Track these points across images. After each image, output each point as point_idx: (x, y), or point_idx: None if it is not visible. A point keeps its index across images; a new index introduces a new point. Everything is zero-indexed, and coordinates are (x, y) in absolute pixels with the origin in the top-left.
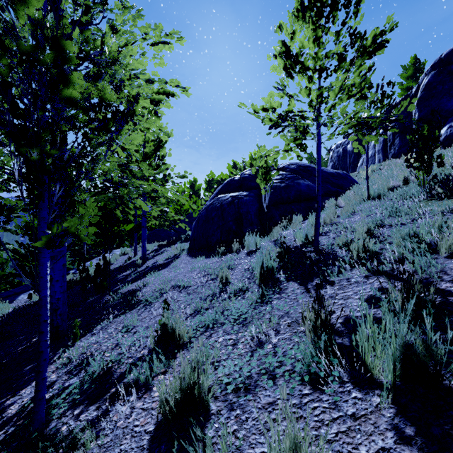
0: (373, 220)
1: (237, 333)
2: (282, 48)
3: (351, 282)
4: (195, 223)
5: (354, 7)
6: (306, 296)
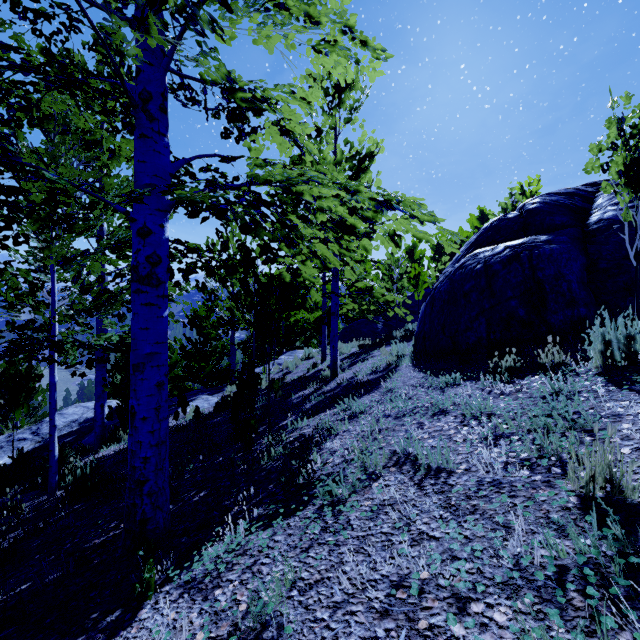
0: None
1: None
2: None
3: None
4: (426, 306)
5: None
6: None
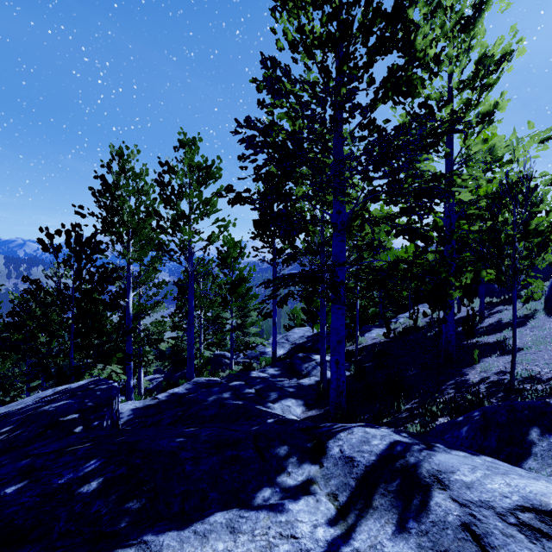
0: None
1: None
2: None
3: None
4: None
5: None
6: None
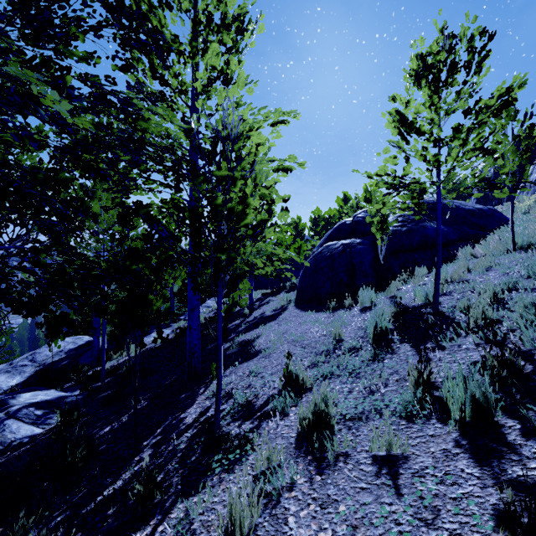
0: (507, 281)
1: (351, 384)
2: (395, 117)
3: (461, 348)
4: (303, 272)
5: (475, 66)
6: (416, 358)
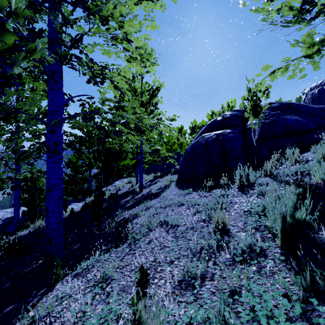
0: None
1: None
2: None
3: None
4: (182, 158)
5: None
6: None
